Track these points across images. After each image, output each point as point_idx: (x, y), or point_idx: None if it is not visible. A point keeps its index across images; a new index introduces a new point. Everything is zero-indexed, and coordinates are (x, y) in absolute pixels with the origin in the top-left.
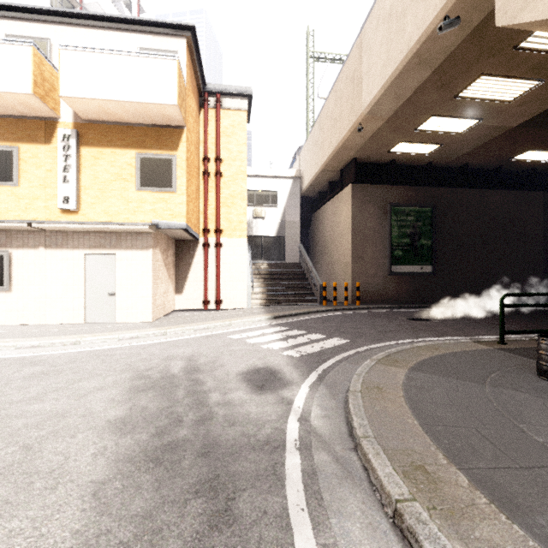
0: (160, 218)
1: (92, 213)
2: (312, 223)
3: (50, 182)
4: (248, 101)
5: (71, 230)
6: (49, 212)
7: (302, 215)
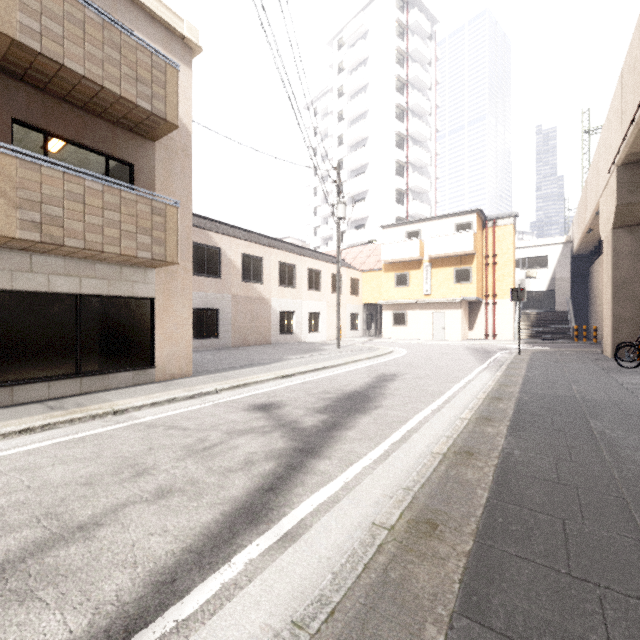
0: (464, 296)
1: (435, 295)
2: (589, 275)
3: (420, 284)
4: (514, 216)
5: (428, 303)
6: (419, 296)
7: (578, 269)
